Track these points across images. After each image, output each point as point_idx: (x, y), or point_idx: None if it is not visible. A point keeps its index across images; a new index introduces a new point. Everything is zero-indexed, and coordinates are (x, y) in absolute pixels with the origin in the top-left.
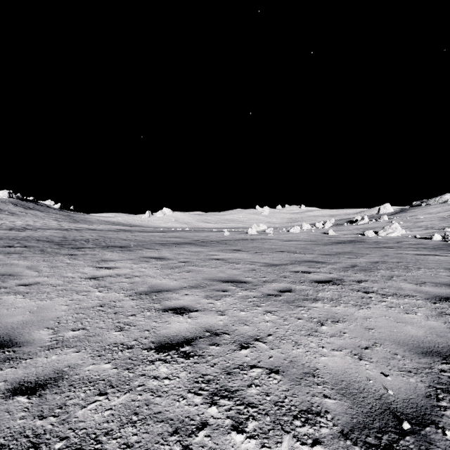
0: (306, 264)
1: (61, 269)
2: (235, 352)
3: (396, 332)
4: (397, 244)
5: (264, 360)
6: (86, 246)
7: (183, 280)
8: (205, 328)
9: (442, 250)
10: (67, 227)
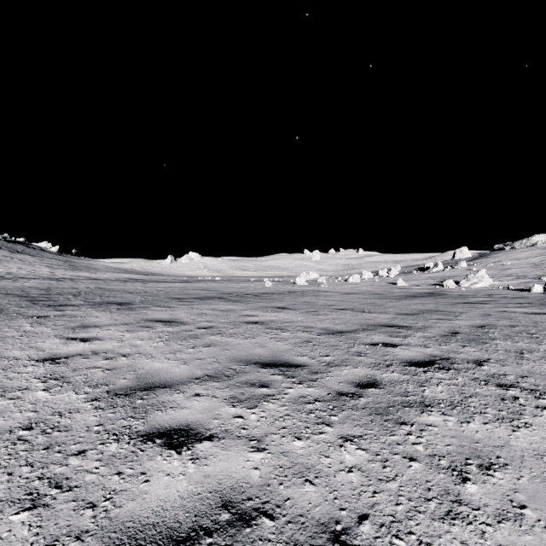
0: (384, 329)
1: (7, 343)
2: None
3: None
4: (490, 298)
5: None
6: (70, 303)
7: (197, 362)
8: (222, 493)
9: None
10: (61, 276)
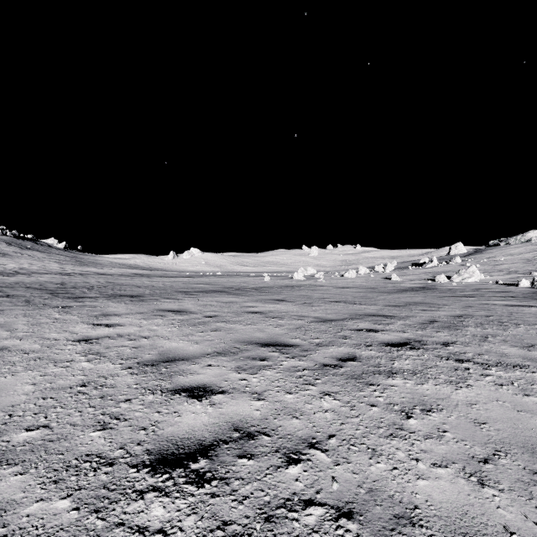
0: (370, 318)
1: (44, 327)
2: (278, 471)
3: (523, 429)
4: (478, 292)
5: (327, 488)
6: (87, 295)
7: (207, 342)
8: (233, 423)
9: (536, 300)
10: (71, 271)
